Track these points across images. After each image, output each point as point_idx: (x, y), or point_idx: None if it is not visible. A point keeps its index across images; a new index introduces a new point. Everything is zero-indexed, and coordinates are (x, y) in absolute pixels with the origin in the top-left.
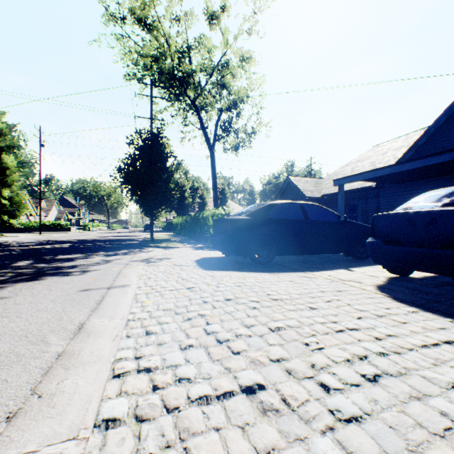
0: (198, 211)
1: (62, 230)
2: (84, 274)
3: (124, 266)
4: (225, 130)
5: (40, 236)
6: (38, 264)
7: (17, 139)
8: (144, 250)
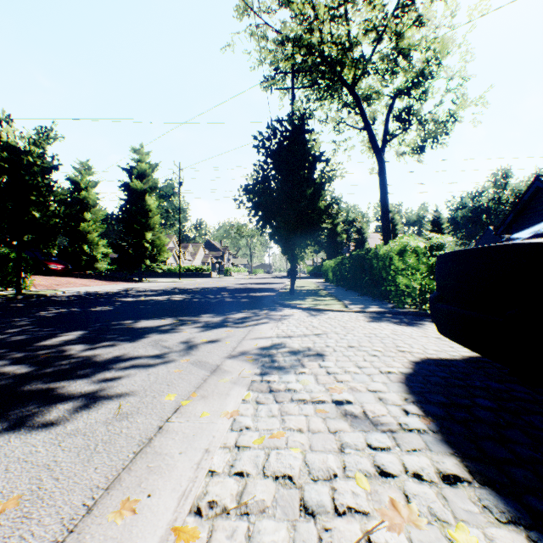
0: (355, 250)
1: (204, 275)
2: (56, 428)
3: (200, 381)
4: (403, 120)
5: (177, 282)
6: (75, 344)
7: (158, 178)
8: (274, 313)
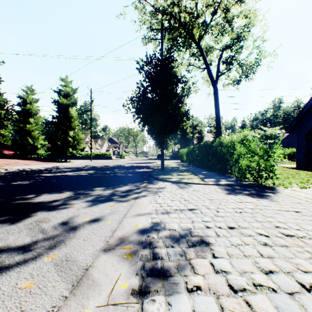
0: (197, 143)
1: (107, 158)
2: None
3: None
4: (229, 63)
5: (89, 162)
6: None
7: (77, 97)
8: (151, 186)
